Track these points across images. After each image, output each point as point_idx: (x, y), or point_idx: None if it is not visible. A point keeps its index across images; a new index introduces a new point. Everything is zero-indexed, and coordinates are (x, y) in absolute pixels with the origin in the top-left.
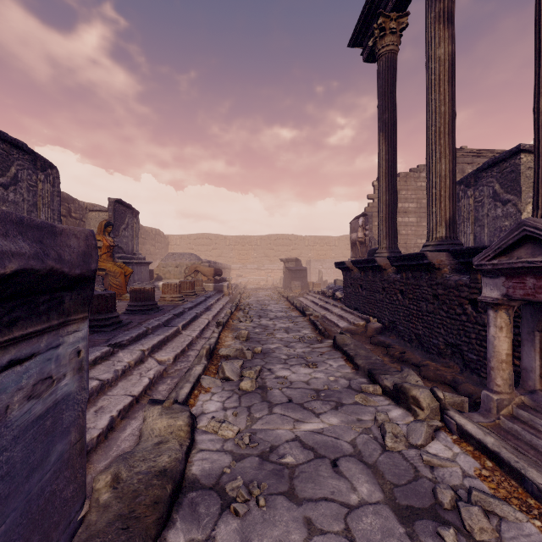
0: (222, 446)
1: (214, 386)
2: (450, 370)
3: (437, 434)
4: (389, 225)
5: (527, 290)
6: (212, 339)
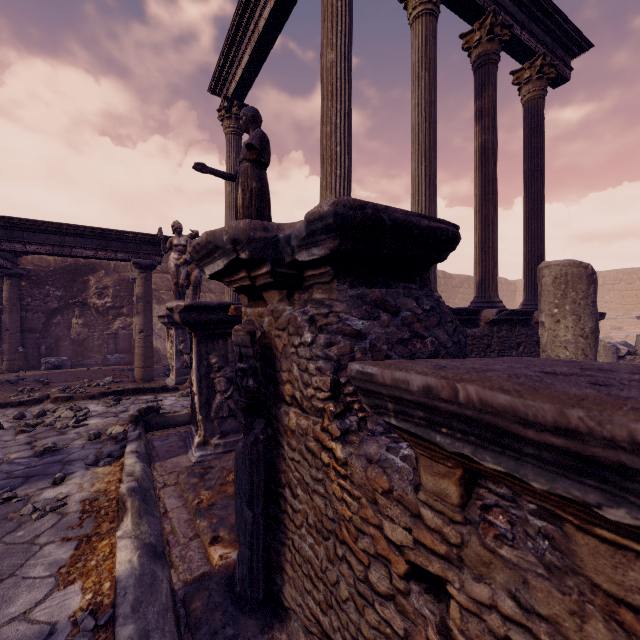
0: None
1: None
2: None
3: None
4: (527, 277)
5: None
6: None
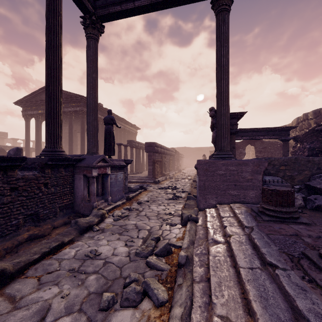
0: (172, 220)
1: (174, 241)
2: (37, 228)
3: (110, 215)
4: None
5: (102, 171)
6: (177, 317)
